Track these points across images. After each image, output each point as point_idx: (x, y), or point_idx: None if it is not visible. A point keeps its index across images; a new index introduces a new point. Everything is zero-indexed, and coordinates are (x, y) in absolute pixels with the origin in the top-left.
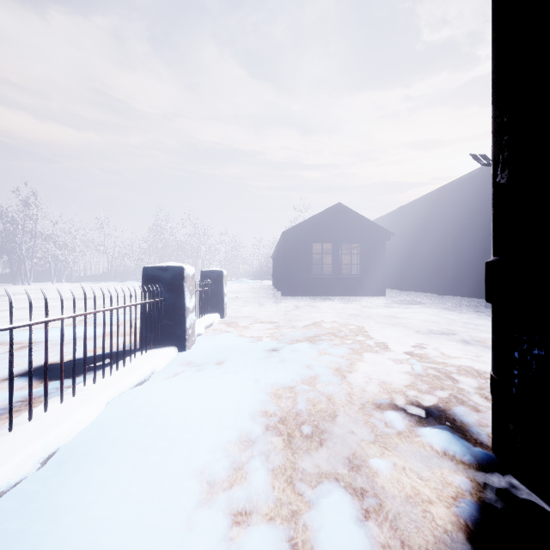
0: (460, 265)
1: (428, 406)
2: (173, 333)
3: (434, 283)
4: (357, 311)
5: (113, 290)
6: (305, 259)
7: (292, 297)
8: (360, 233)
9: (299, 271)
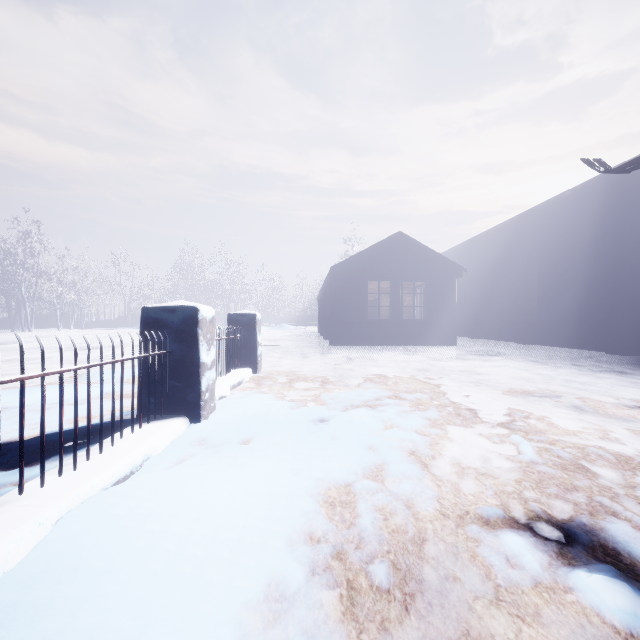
0: (547, 308)
1: (564, 521)
2: (182, 398)
3: (514, 329)
4: (425, 364)
5: (128, 337)
6: (358, 300)
7: (342, 347)
8: (425, 268)
9: (351, 314)
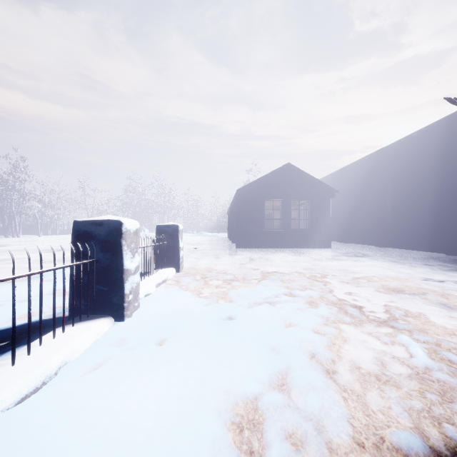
0: (398, 220)
1: None
2: (108, 300)
3: (373, 236)
4: (310, 264)
5: None
6: (257, 214)
7: (246, 249)
8: (308, 190)
9: (252, 225)
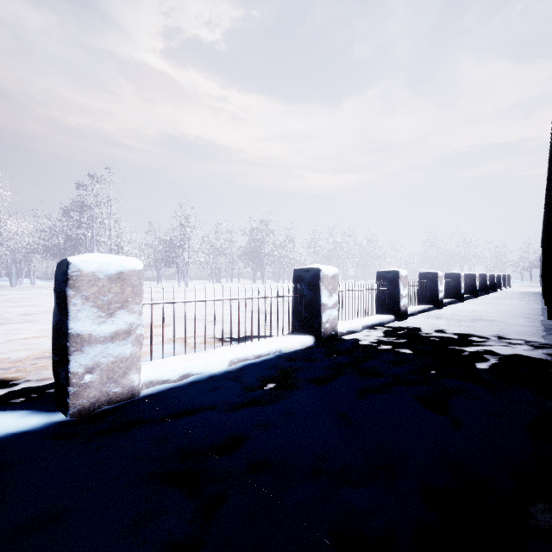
0: None
1: None
2: (503, 285)
3: None
4: None
5: None
6: None
7: None
8: None
9: None
